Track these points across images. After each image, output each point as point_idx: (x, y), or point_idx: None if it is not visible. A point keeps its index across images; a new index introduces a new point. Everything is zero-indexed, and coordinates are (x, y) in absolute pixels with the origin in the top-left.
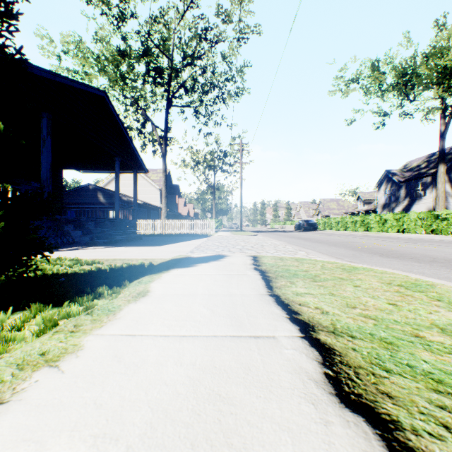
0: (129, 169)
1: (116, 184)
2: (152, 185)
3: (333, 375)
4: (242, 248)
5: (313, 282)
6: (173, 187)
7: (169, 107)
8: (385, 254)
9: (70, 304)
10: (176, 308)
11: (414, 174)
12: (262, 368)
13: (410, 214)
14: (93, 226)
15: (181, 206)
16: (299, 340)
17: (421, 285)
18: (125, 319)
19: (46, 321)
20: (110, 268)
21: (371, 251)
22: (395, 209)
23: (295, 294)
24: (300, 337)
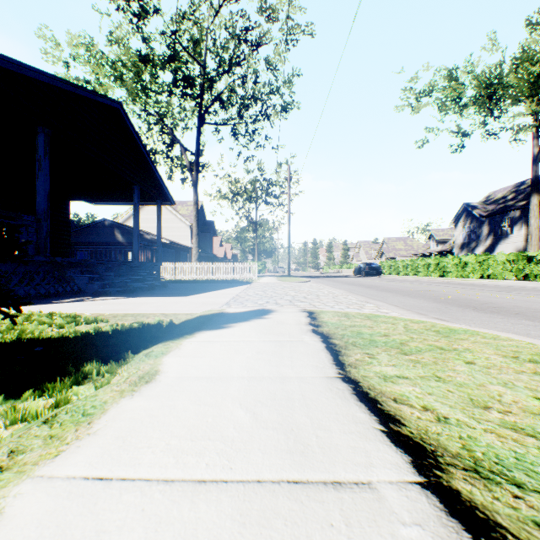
0: (152, 201)
1: (135, 219)
2: (182, 221)
3: None
4: (292, 300)
5: (401, 354)
6: (206, 223)
7: (201, 125)
8: (479, 308)
9: (34, 394)
10: (196, 408)
11: (499, 207)
12: None
13: (497, 255)
14: (104, 271)
15: (216, 246)
16: (420, 496)
17: None
18: (104, 435)
19: None
20: (113, 329)
21: (460, 304)
22: (476, 250)
23: (382, 379)
24: (420, 485)
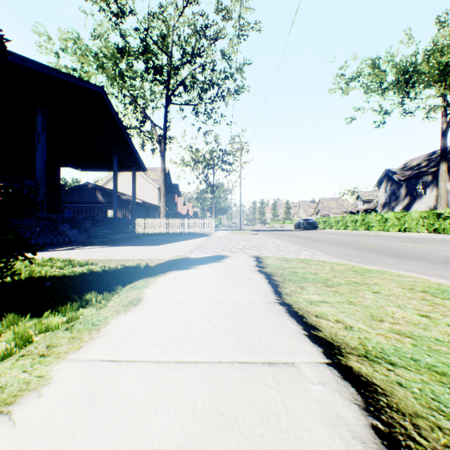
0: (128, 168)
1: (114, 182)
2: (152, 184)
3: (385, 430)
4: (243, 248)
5: (325, 287)
6: (172, 186)
7: (168, 105)
8: (393, 254)
9: (52, 314)
10: (172, 321)
11: (414, 172)
12: (285, 417)
13: (412, 213)
14: (90, 225)
15: (180, 205)
16: (326, 369)
17: (448, 291)
18: (110, 337)
19: (16, 339)
20: (103, 270)
21: (378, 251)
22: (395, 208)
23: (309, 303)
24: (326, 364)
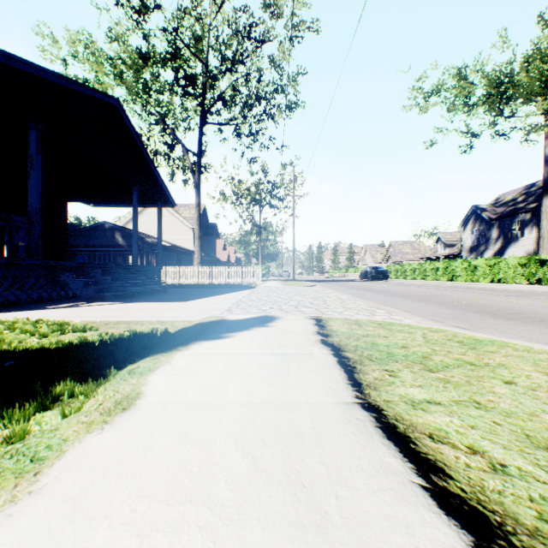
0: (152, 202)
1: (134, 221)
2: (184, 223)
3: None
4: (298, 305)
5: (427, 371)
6: (209, 226)
7: (203, 125)
8: (498, 314)
9: None
10: (179, 449)
11: (508, 209)
12: None
13: (508, 259)
14: (101, 274)
15: (219, 250)
16: None
17: None
18: (50, 495)
19: None
20: (100, 339)
21: (476, 310)
22: (485, 253)
23: (410, 405)
24: None
